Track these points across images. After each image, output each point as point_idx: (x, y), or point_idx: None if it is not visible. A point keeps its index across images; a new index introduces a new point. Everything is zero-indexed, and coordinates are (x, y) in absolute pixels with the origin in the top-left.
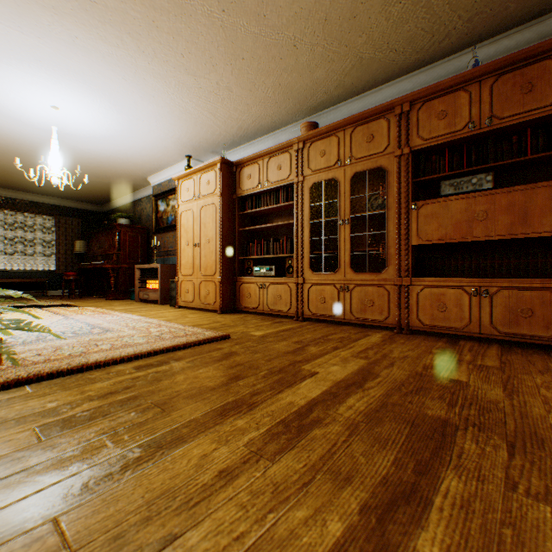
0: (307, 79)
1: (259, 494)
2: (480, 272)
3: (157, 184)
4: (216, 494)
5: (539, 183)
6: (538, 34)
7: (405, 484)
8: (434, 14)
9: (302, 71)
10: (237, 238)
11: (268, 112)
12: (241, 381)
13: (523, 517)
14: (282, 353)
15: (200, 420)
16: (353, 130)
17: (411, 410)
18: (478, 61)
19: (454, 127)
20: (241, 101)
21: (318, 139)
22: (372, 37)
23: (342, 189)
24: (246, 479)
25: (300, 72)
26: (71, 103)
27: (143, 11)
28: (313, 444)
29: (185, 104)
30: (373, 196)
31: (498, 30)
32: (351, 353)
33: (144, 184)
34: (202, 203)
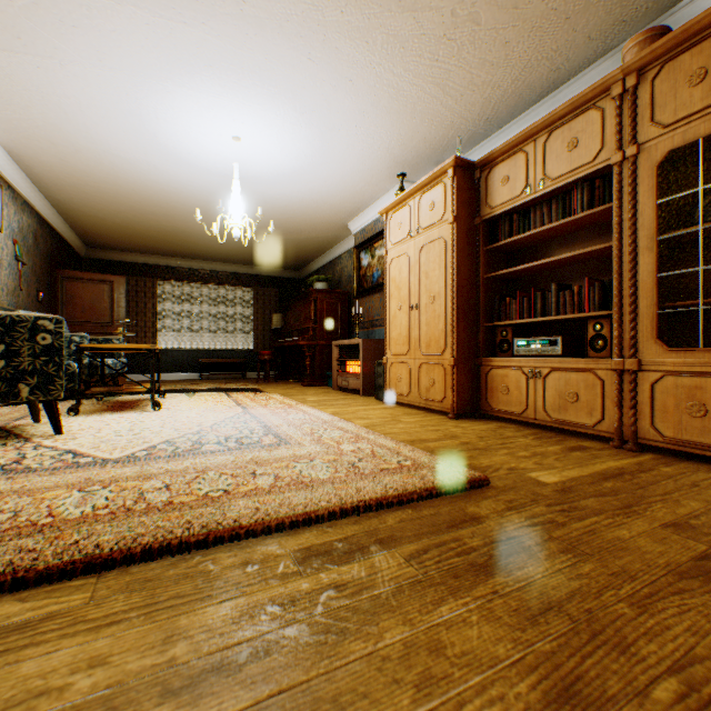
0: None
1: None
2: None
3: (359, 230)
4: None
5: None
6: None
7: None
8: None
9: None
10: (481, 291)
11: (545, 49)
12: None
13: None
14: (663, 572)
15: None
16: None
17: None
18: None
19: None
20: (494, 39)
21: (683, 49)
22: None
23: None
24: None
25: None
26: (251, 127)
27: None
28: None
29: (397, 80)
30: None
31: None
32: None
33: (343, 234)
34: (421, 240)
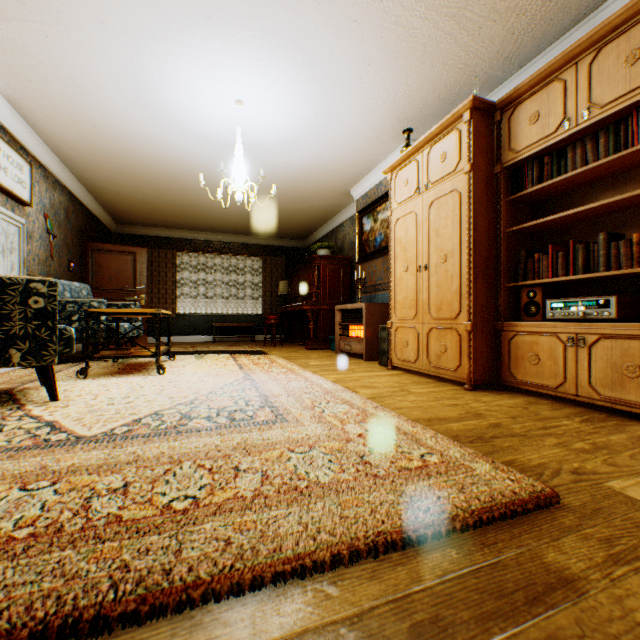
0: None
1: None
2: None
3: (361, 196)
4: None
5: None
6: None
7: None
8: None
9: None
10: (502, 247)
11: None
12: None
13: None
14: None
15: None
16: None
17: None
18: None
19: None
20: None
21: None
22: None
23: None
24: None
25: None
26: (253, 88)
27: None
28: None
29: (407, 15)
30: None
31: None
32: None
33: (345, 201)
34: (431, 195)
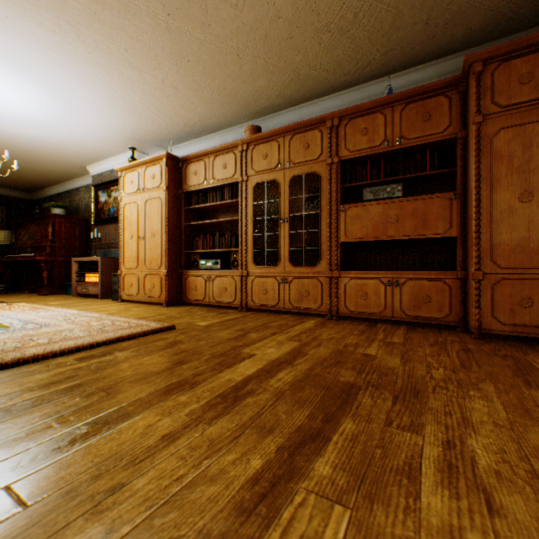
0: (251, 86)
1: (197, 448)
2: (394, 266)
3: (97, 173)
4: (160, 452)
5: (435, 194)
6: (437, 73)
7: (314, 429)
8: (357, 45)
9: (246, 78)
10: (183, 232)
11: (214, 112)
12: (185, 365)
13: (391, 441)
14: (225, 339)
15: (145, 399)
16: (291, 137)
17: (328, 379)
18: (393, 88)
19: (373, 143)
20: (188, 99)
21: (261, 142)
22: (307, 57)
23: (282, 190)
24: (186, 439)
25: (244, 80)
26: None
27: (84, 2)
28: (245, 409)
29: (129, 97)
30: (310, 197)
31: (408, 65)
32: (287, 337)
33: (82, 172)
34: (147, 196)
